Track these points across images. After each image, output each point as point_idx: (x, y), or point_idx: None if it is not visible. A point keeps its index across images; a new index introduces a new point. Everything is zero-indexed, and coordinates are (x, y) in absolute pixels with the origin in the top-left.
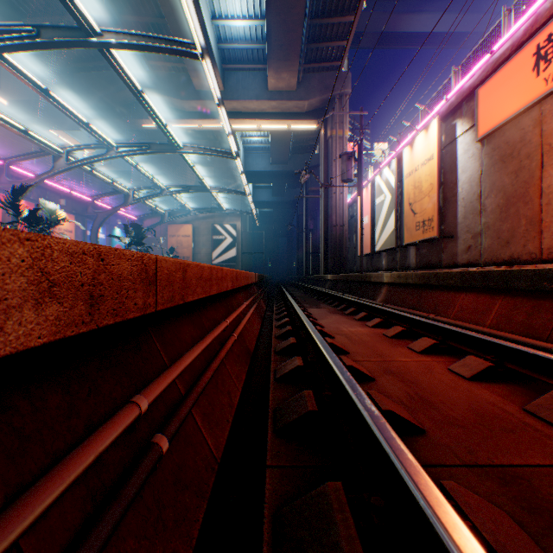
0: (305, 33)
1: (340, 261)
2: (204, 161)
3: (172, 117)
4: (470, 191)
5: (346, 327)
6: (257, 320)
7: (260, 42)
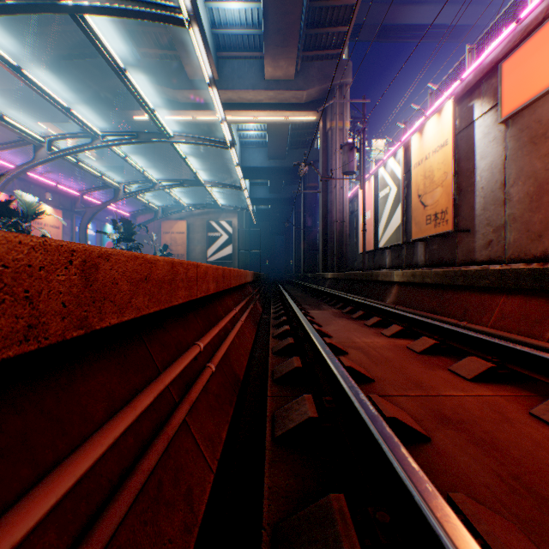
0: (304, 16)
1: (340, 258)
2: (199, 155)
3: (164, 108)
4: (491, 179)
5: (359, 337)
6: (250, 327)
7: (256, 27)
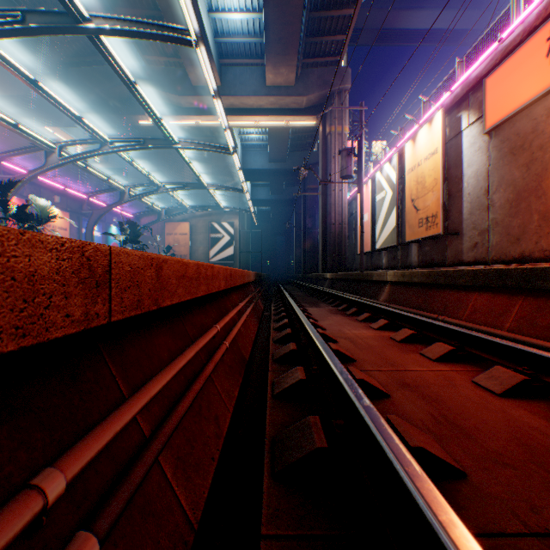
0: (304, 26)
1: (339, 259)
2: (201, 158)
3: (168, 113)
4: (477, 186)
5: (350, 330)
6: (253, 321)
7: (258, 36)
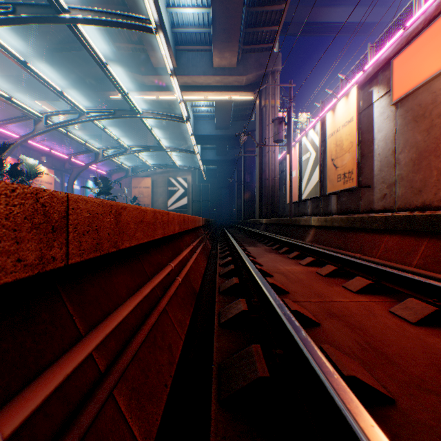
0: (244, 19)
1: (272, 208)
2: (161, 126)
3: (134, 90)
4: (385, 147)
5: (283, 266)
6: (203, 259)
7: (206, 27)
